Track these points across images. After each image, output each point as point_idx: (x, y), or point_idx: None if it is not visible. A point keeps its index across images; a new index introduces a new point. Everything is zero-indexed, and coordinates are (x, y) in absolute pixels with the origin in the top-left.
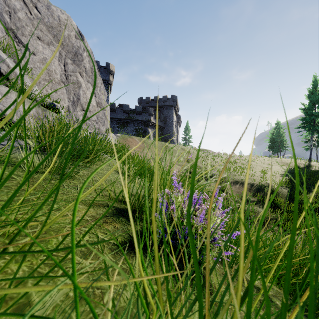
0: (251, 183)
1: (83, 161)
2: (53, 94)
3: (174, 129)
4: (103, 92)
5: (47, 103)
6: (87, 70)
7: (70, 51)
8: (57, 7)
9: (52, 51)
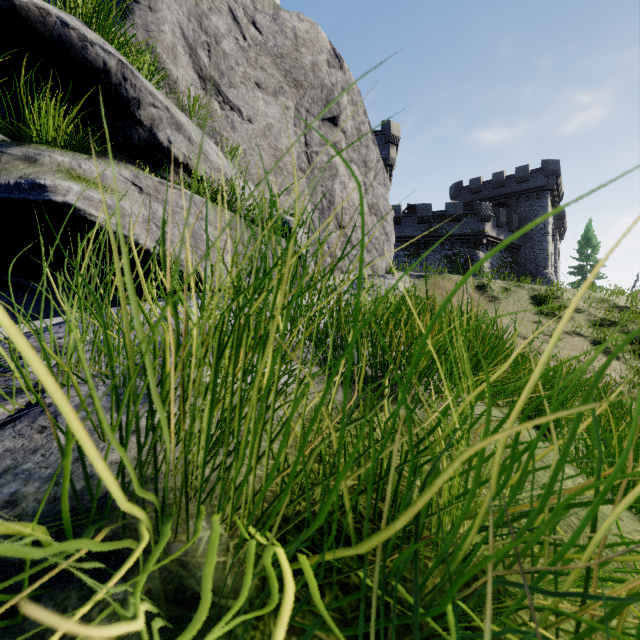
0: None
1: None
2: (283, 200)
3: (549, 248)
4: (381, 181)
5: None
6: (350, 134)
7: (316, 100)
8: (291, 12)
9: (281, 108)
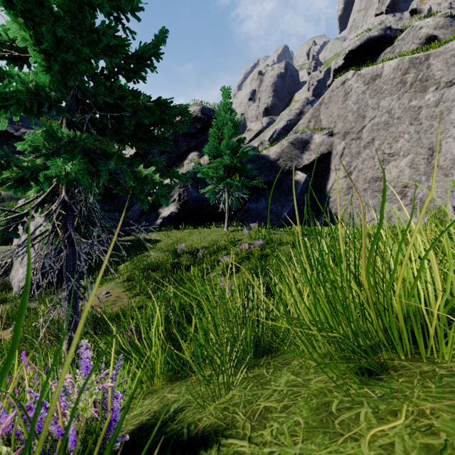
0: None
1: None
2: None
3: None
4: None
5: None
6: None
7: None
8: None
9: None
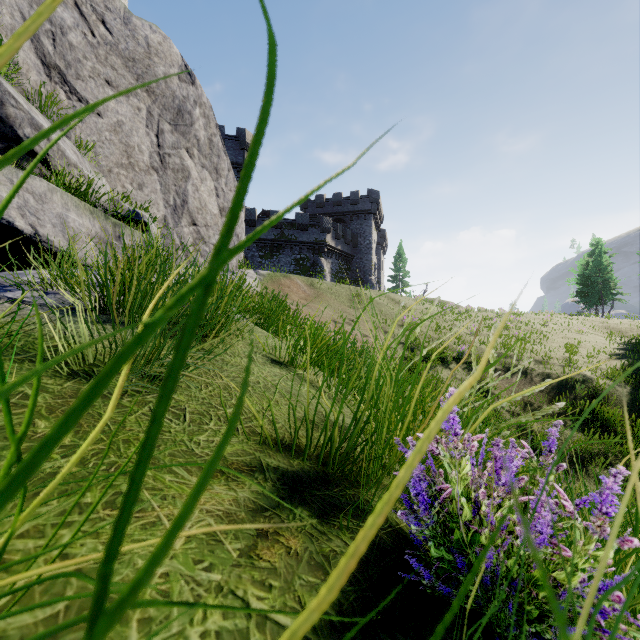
0: (544, 373)
1: (199, 346)
2: (135, 194)
3: (373, 260)
4: (232, 188)
5: (124, 212)
6: (202, 143)
7: (169, 107)
8: (143, 20)
9: (133, 108)
